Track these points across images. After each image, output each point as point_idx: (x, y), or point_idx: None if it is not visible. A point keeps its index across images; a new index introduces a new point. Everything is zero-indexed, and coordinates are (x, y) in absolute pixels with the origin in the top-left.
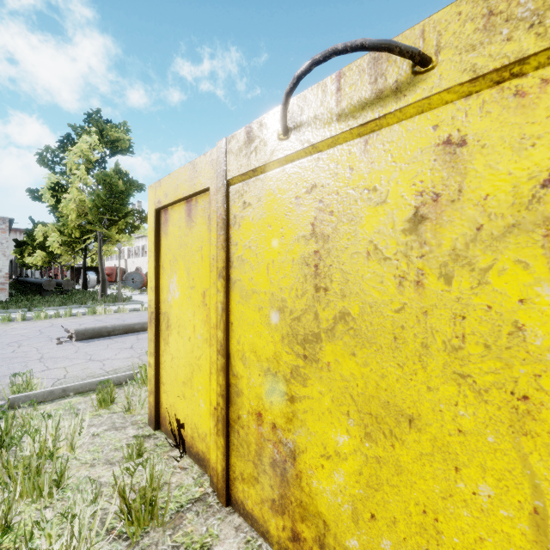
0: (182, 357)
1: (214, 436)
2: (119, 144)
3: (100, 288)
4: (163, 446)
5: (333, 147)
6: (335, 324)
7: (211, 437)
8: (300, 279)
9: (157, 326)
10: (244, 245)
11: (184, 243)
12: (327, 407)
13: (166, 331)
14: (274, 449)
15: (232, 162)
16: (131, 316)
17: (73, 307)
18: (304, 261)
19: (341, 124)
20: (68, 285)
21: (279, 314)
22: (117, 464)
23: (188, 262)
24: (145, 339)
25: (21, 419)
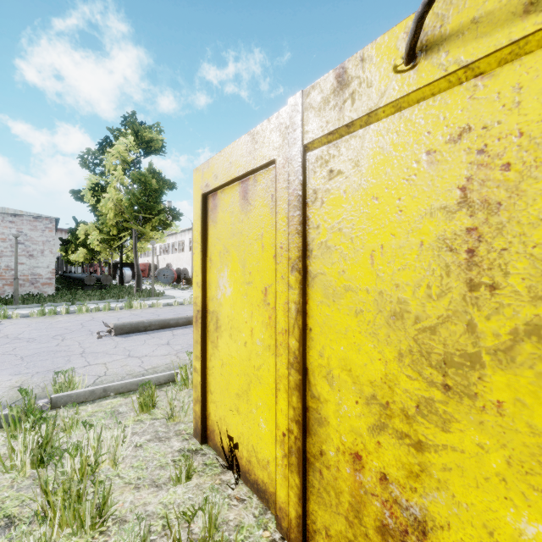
0: (235, 365)
1: (282, 468)
2: (152, 145)
3: (136, 283)
4: (213, 466)
5: (509, 61)
6: (515, 342)
7: (278, 470)
8: (435, 272)
9: (204, 326)
10: (330, 227)
11: (238, 231)
12: (497, 472)
13: (214, 332)
14: (384, 509)
15: (312, 121)
16: (164, 311)
17: (111, 301)
18: (444, 245)
19: (536, 16)
20: (106, 280)
21: (394, 322)
22: (164, 487)
23: (243, 253)
24: (181, 335)
25: (62, 423)
